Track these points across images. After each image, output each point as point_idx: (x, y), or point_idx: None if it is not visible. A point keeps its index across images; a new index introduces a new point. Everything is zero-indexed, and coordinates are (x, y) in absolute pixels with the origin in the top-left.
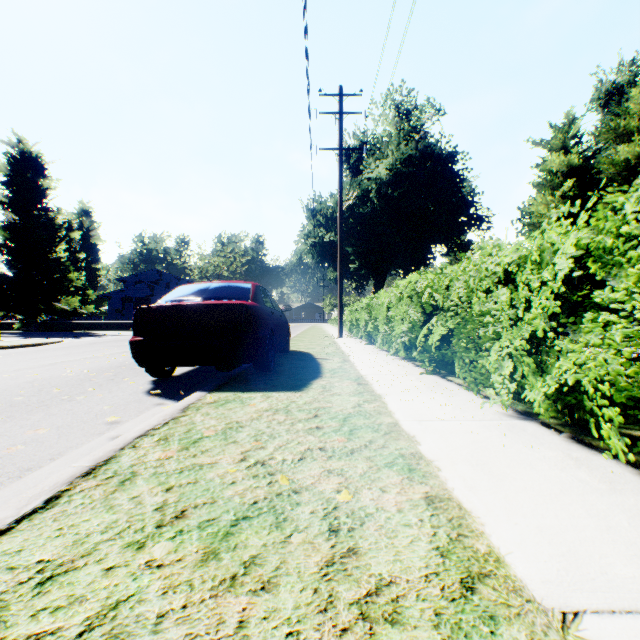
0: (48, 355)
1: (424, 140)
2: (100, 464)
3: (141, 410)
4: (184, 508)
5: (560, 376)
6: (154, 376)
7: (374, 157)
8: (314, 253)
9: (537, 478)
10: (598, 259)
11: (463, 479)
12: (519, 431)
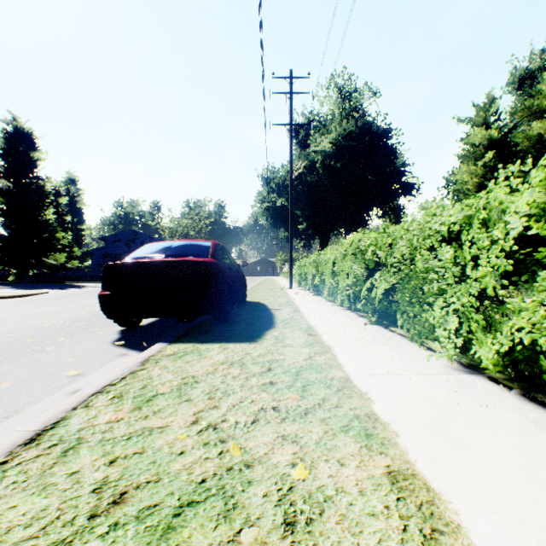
0: (32, 305)
1: (363, 118)
2: (47, 428)
3: (105, 361)
4: (124, 489)
5: (515, 335)
6: (122, 326)
7: (320, 133)
8: (268, 216)
9: (501, 446)
10: (538, 219)
11: (424, 447)
12: (469, 387)
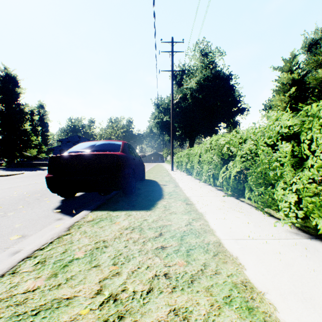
0: (10, 182)
1: (215, 68)
2: None
3: (44, 225)
4: None
5: None
6: (63, 197)
7: (189, 77)
8: (158, 127)
9: None
10: None
11: None
12: (314, 251)
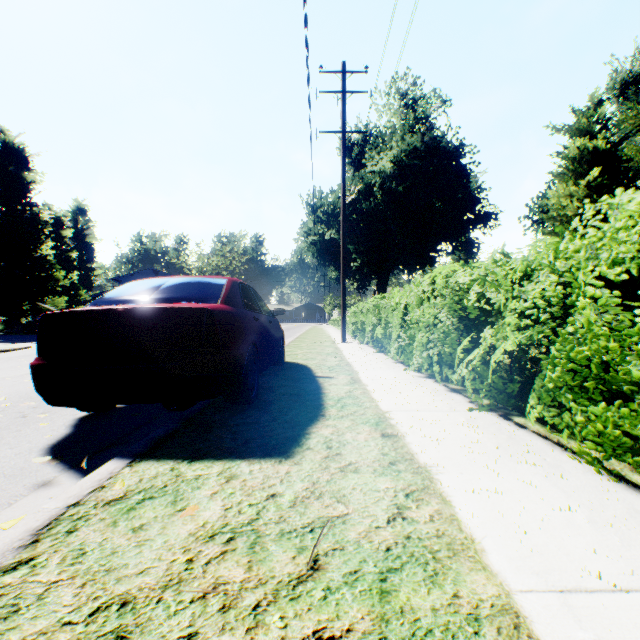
0: None
1: (430, 132)
2: None
3: None
4: None
5: None
6: (84, 410)
7: (377, 150)
8: (314, 251)
9: None
10: None
11: None
12: None
